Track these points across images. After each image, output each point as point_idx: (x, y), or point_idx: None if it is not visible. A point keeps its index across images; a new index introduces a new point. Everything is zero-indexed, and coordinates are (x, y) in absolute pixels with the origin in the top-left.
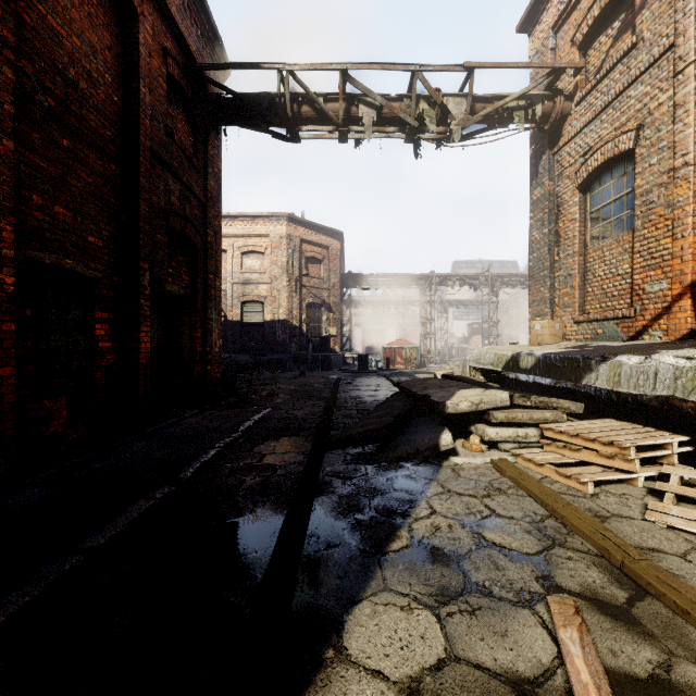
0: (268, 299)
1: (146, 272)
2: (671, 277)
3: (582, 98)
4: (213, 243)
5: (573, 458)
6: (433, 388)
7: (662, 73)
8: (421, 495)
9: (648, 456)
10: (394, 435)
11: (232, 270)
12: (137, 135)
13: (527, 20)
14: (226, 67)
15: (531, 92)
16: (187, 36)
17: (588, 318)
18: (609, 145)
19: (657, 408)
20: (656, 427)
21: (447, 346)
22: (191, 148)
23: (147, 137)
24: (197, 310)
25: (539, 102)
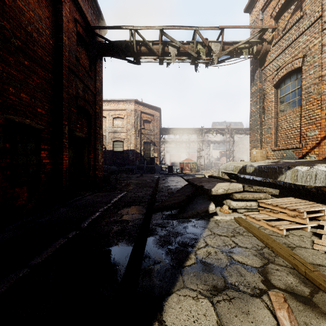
0: (125, 140)
1: (66, 126)
2: (320, 128)
3: (276, 43)
4: (99, 112)
5: (274, 217)
6: (204, 182)
7: (316, 29)
8: (200, 235)
9: (313, 216)
10: (186, 205)
11: (108, 126)
12: (62, 60)
13: (249, 6)
14: (105, 28)
15: (251, 40)
16: (86, 13)
17: (279, 148)
18: (289, 65)
19: (315, 192)
20: (315, 202)
21: (209, 162)
22: (88, 67)
23: (66, 61)
24: (91, 144)
25: (255, 45)
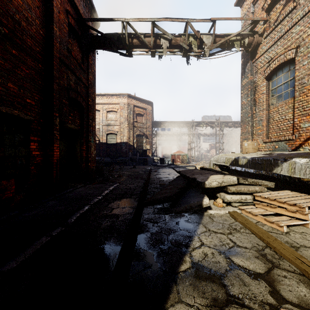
0: (118, 132)
1: (57, 117)
2: None
3: (267, 35)
4: (91, 105)
5: (272, 211)
6: (197, 174)
7: (309, 19)
8: (194, 233)
9: None
10: (178, 198)
11: (102, 119)
12: (52, 50)
13: None
14: (97, 20)
15: (242, 33)
16: (78, 5)
17: (271, 140)
18: (281, 56)
19: None
20: None
21: (200, 154)
22: (81, 59)
23: (57, 52)
24: (83, 137)
25: (247, 37)
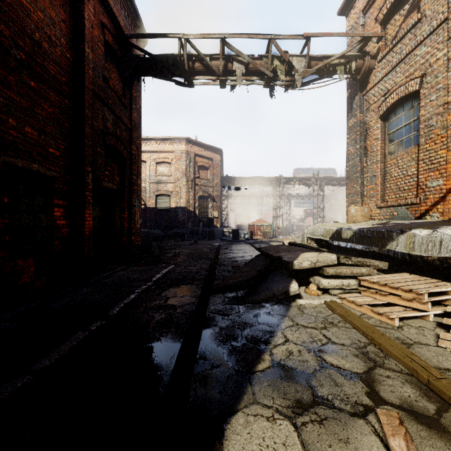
0: (173, 193)
1: (89, 173)
2: (445, 176)
3: (383, 57)
4: (136, 155)
5: (382, 300)
6: (283, 252)
7: (439, 38)
8: (277, 327)
9: (437, 299)
10: (257, 284)
11: (149, 174)
12: (83, 80)
13: (345, 6)
14: (144, 36)
15: (348, 54)
16: (118, 15)
17: (387, 204)
18: (402, 88)
19: (439, 265)
20: (439, 279)
21: (290, 224)
22: (121, 91)
23: (90, 82)
24: (125, 199)
25: (354, 60)
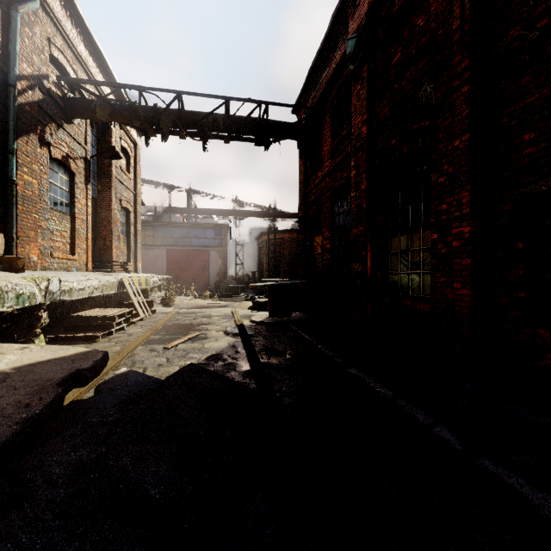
0: None
1: None
2: None
3: None
4: None
5: None
6: None
7: None
8: None
9: None
10: None
11: None
12: None
13: None
14: None
15: None
16: None
17: None
18: None
19: None
20: None
21: None
22: None
23: None
24: None
25: None
